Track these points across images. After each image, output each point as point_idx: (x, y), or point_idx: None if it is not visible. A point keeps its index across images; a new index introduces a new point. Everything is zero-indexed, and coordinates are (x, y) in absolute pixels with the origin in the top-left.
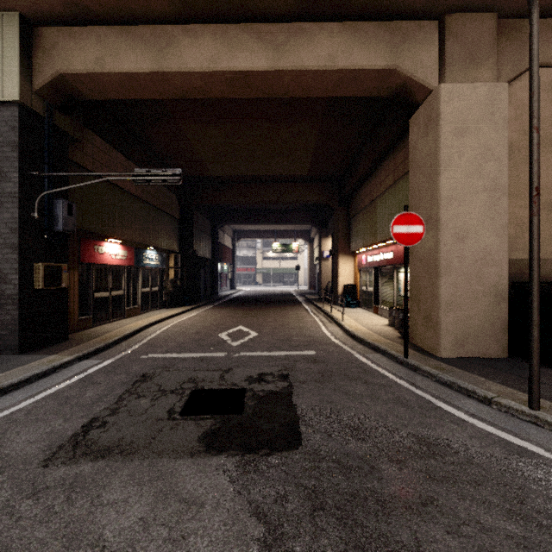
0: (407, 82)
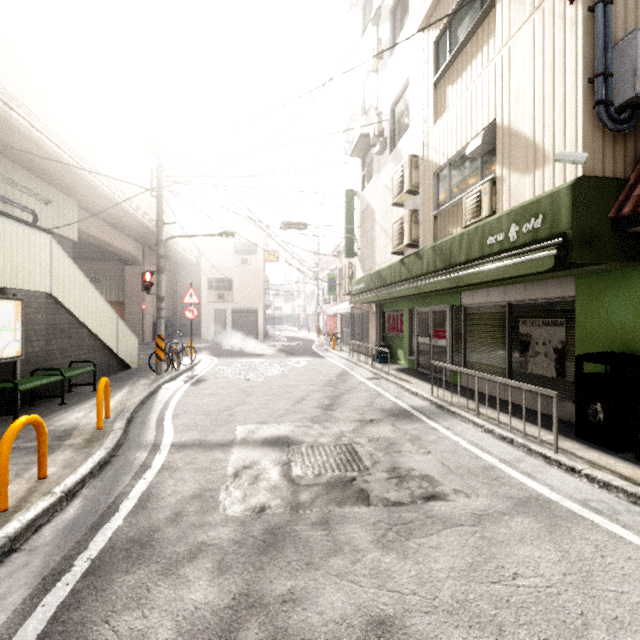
0: (137, 260)
